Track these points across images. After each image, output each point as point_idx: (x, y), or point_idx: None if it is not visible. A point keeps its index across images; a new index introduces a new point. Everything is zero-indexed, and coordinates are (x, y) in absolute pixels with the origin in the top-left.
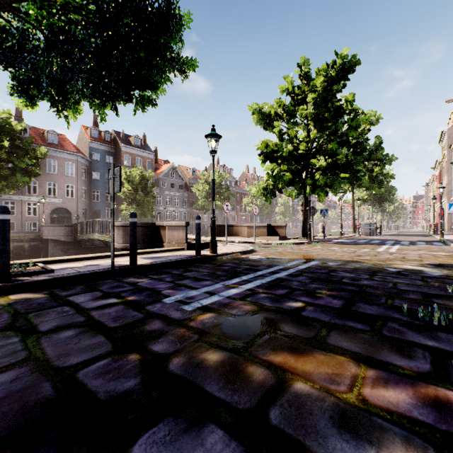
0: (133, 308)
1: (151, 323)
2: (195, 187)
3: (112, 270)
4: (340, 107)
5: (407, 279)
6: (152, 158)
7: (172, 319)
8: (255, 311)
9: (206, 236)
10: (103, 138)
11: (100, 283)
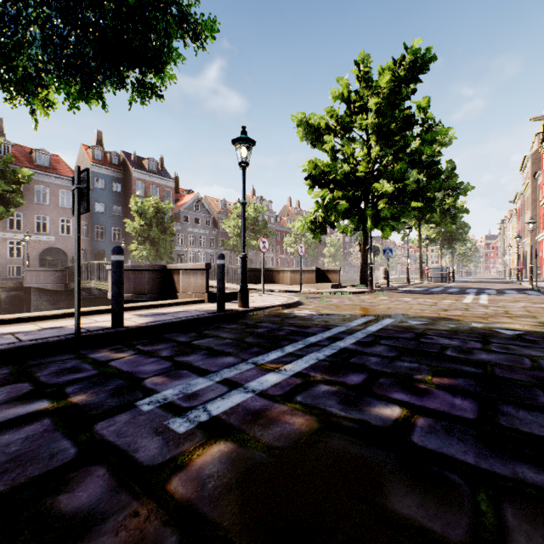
0: (67, 427)
1: (80, 483)
2: (225, 223)
3: (76, 338)
4: (410, 116)
5: (543, 349)
6: (171, 187)
7: (134, 465)
8: (315, 434)
9: (237, 284)
10: (109, 160)
11: (46, 362)
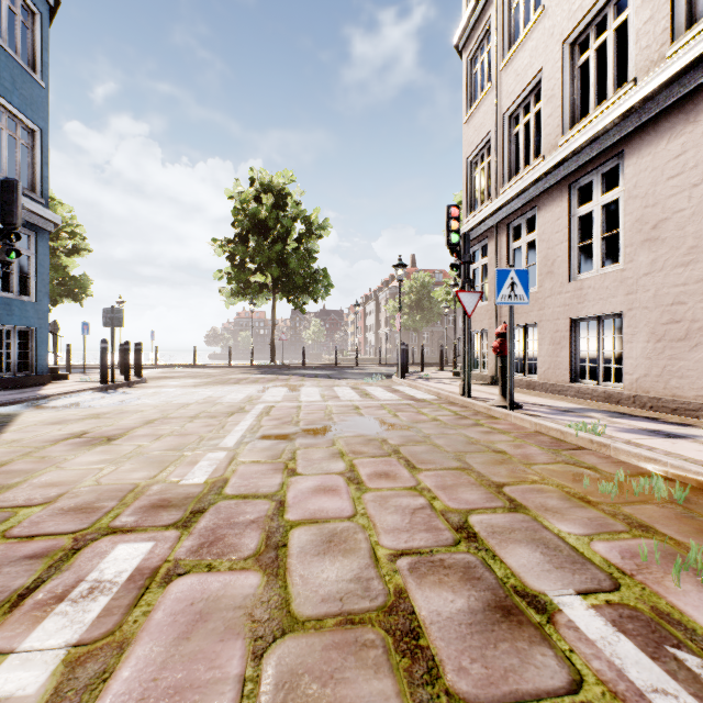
0: None
1: None
2: None
3: None
4: None
5: None
6: None
7: None
8: None
9: None
10: None
11: None
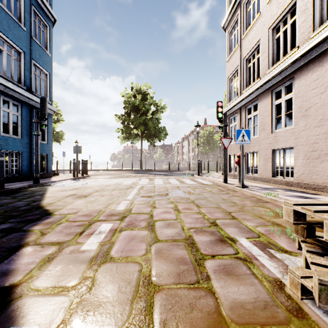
0: None
1: None
2: None
3: None
4: None
5: None
6: None
7: None
8: None
9: None
10: None
11: None
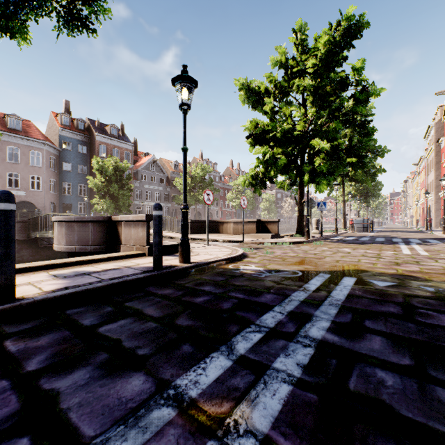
0: None
1: None
2: (177, 181)
3: None
4: (345, 78)
5: None
6: (131, 150)
7: None
8: None
9: None
10: (76, 126)
11: None
